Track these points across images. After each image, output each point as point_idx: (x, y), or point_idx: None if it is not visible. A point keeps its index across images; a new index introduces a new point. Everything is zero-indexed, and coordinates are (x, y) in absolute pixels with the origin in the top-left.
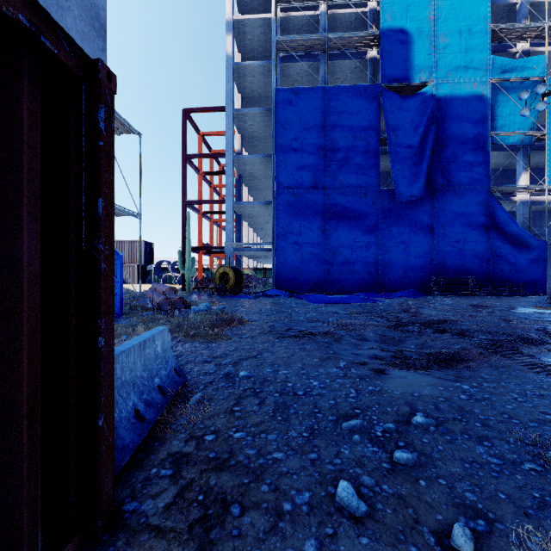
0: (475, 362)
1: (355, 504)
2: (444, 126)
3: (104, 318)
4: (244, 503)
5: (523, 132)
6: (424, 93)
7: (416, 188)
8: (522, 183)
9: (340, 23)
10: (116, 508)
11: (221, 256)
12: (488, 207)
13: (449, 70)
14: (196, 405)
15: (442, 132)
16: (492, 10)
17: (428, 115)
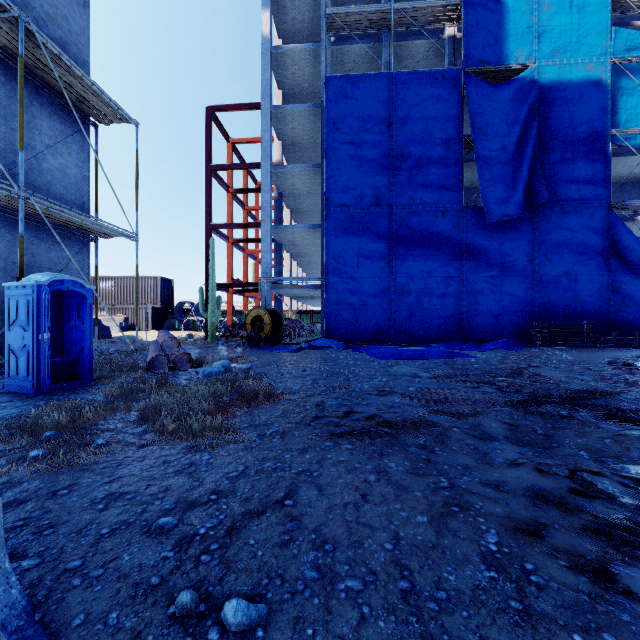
0: None
1: None
2: (549, 122)
3: None
4: None
5: None
6: (523, 78)
7: (511, 204)
8: None
9: None
10: None
11: (257, 295)
12: (608, 228)
13: (556, 47)
14: None
15: (546, 130)
16: None
17: (527, 108)
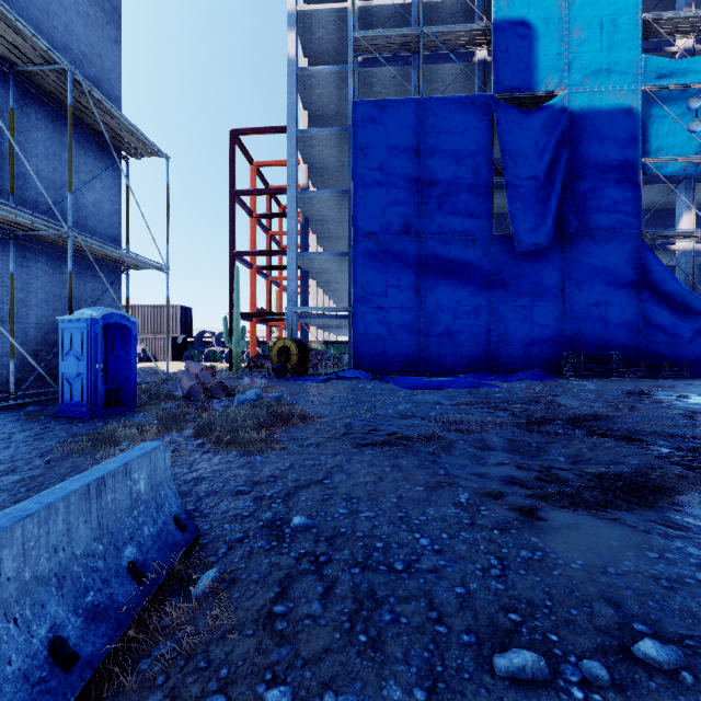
0: (682, 495)
1: None
2: (580, 150)
3: None
4: None
5: (686, 157)
6: (553, 106)
7: (541, 233)
8: (683, 227)
9: (439, 15)
10: None
11: (282, 325)
12: (639, 258)
13: (586, 74)
14: (203, 599)
15: (576, 158)
16: None
17: (558, 136)
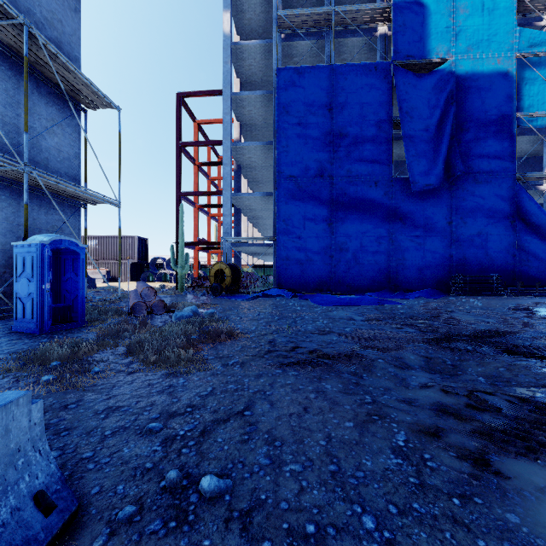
0: None
1: None
2: (464, 106)
3: None
4: None
5: None
6: (442, 70)
7: (433, 175)
8: None
9: None
10: None
11: (219, 252)
12: (514, 196)
13: (470, 44)
14: None
15: (461, 113)
16: None
17: (446, 95)
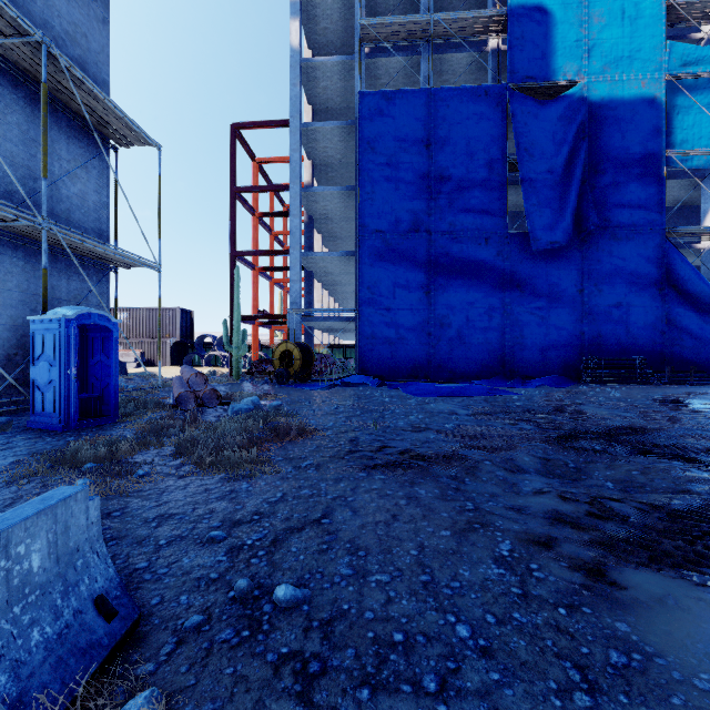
0: None
1: None
2: (600, 142)
3: None
4: None
5: None
6: (571, 95)
7: (559, 230)
8: (709, 224)
9: (449, 3)
10: None
11: (285, 328)
12: (663, 257)
13: (607, 62)
14: None
15: (596, 151)
16: None
17: (576, 127)
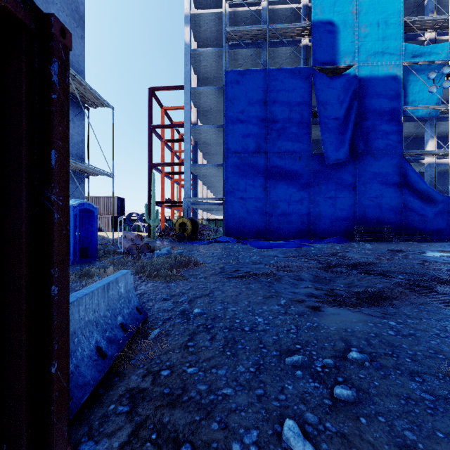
0: (398, 300)
1: (301, 445)
2: (365, 101)
3: (58, 267)
4: (195, 442)
5: (430, 106)
6: (348, 74)
7: (341, 152)
8: (429, 149)
9: (278, 17)
10: (71, 449)
11: (180, 209)
12: (401, 168)
13: (369, 55)
14: (154, 340)
15: (363, 106)
16: (404, 6)
17: (351, 92)
